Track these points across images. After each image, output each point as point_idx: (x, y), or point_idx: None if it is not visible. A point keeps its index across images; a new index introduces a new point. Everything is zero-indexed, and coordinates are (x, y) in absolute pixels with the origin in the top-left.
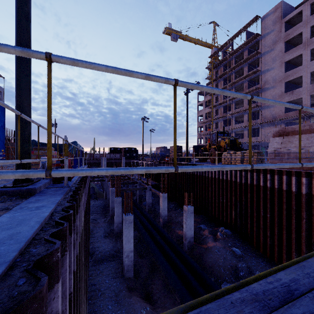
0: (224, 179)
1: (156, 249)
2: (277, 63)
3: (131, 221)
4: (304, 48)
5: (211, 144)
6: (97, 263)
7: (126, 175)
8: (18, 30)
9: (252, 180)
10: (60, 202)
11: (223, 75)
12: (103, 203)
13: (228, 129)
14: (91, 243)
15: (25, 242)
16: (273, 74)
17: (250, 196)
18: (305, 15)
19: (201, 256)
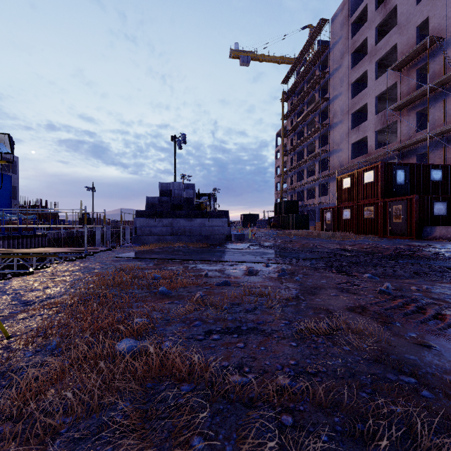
0: None
1: None
2: (344, 85)
3: None
4: (370, 61)
5: None
6: None
7: None
8: None
9: None
10: None
11: (296, 107)
12: None
13: (296, 186)
14: None
15: None
16: (340, 102)
17: None
18: (371, 11)
19: None
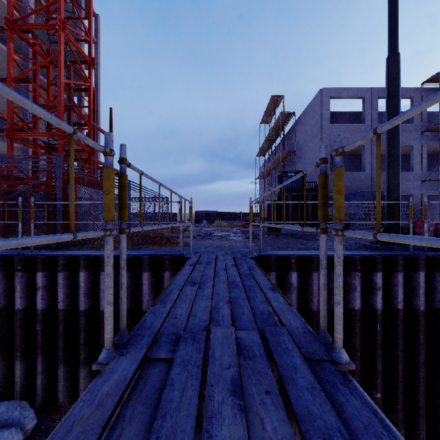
0: None
1: None
2: None
3: None
4: None
5: None
6: None
7: None
8: (386, 113)
9: None
10: (359, 256)
11: None
12: None
13: None
14: None
15: (295, 254)
16: None
17: None
18: None
19: None
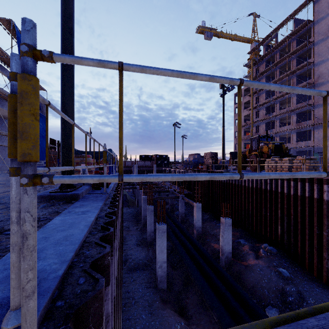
0: (268, 190)
1: (190, 262)
2: None
3: (164, 231)
4: None
5: (251, 150)
6: (130, 271)
7: (157, 183)
8: (63, 45)
9: (303, 192)
10: (102, 208)
11: (266, 72)
12: (135, 211)
13: (271, 133)
14: (124, 250)
15: (79, 244)
16: None
17: (301, 209)
18: None
19: (241, 274)
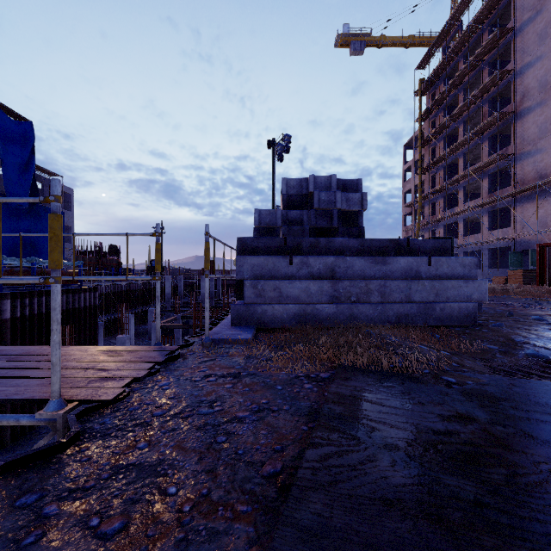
0: None
1: None
2: (549, 41)
3: None
4: None
5: None
6: None
7: None
8: None
9: None
10: None
11: (443, 99)
12: None
13: (446, 216)
14: None
15: None
16: (539, 72)
17: None
18: None
19: None
